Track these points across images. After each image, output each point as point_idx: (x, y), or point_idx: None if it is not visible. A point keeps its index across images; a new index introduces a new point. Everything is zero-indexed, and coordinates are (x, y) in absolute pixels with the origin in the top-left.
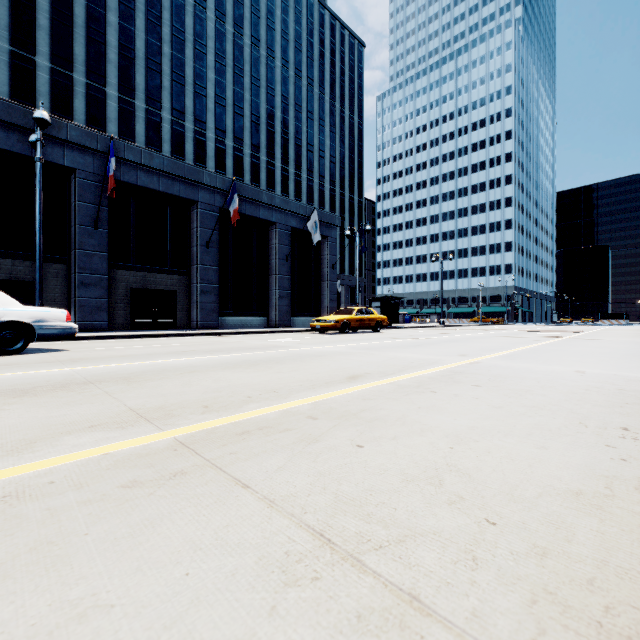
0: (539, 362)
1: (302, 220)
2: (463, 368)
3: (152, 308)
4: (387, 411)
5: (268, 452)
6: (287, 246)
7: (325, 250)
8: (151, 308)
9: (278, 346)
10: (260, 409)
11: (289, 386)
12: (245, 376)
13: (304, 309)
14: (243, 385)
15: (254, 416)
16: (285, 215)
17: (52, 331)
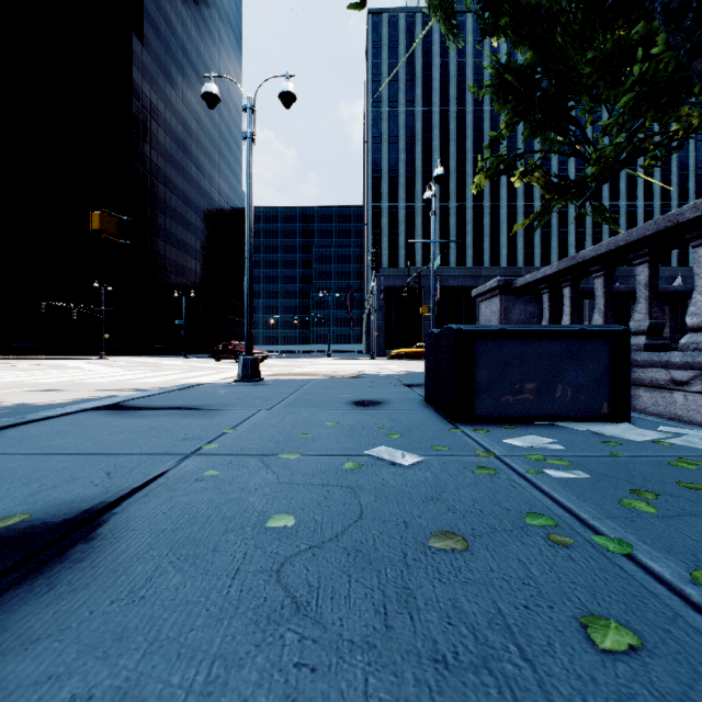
0: None
1: (667, 279)
2: None
3: None
4: None
5: None
6: None
7: None
8: None
9: None
10: None
11: None
12: None
13: None
14: None
15: None
16: None
17: None
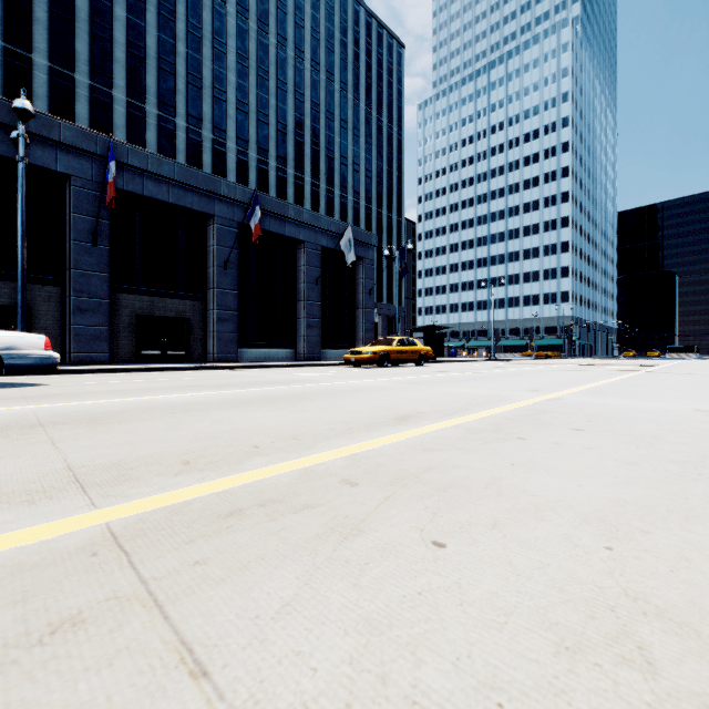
0: (637, 398)
1: (334, 239)
2: (544, 406)
3: (161, 338)
4: (465, 470)
5: (267, 560)
6: (317, 268)
7: (360, 273)
8: (160, 338)
9: (305, 380)
10: (268, 467)
11: (315, 430)
12: (257, 416)
13: (336, 340)
14: (251, 429)
15: (256, 479)
16: (315, 233)
17: (25, 361)
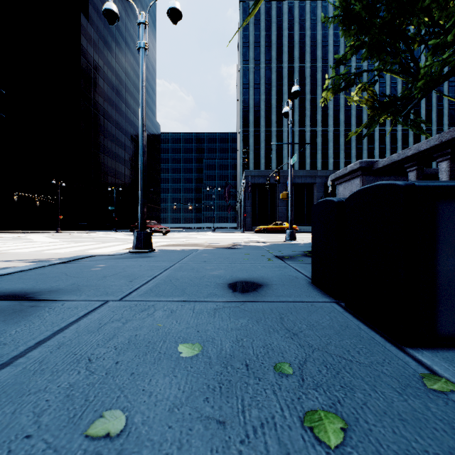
0: None
1: None
2: None
3: None
4: None
5: None
6: None
7: None
8: None
9: None
10: None
11: None
12: None
13: None
14: None
15: None
16: None
17: None
